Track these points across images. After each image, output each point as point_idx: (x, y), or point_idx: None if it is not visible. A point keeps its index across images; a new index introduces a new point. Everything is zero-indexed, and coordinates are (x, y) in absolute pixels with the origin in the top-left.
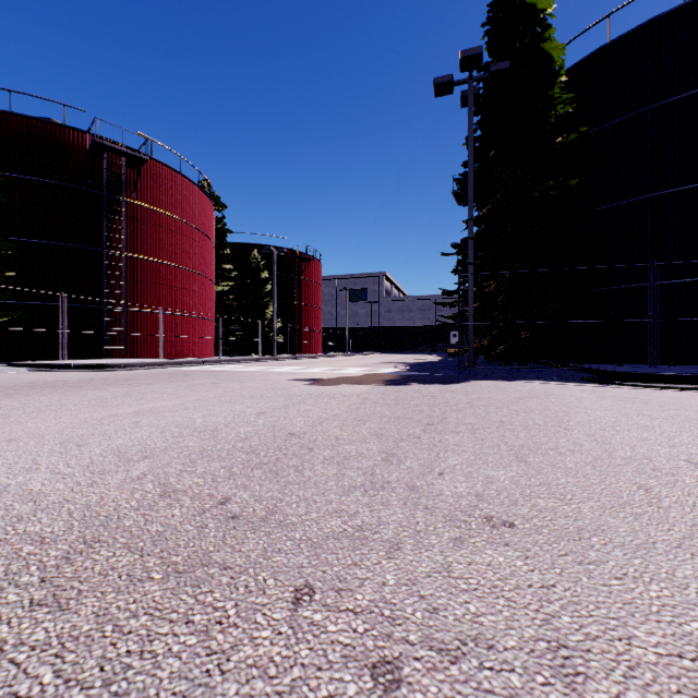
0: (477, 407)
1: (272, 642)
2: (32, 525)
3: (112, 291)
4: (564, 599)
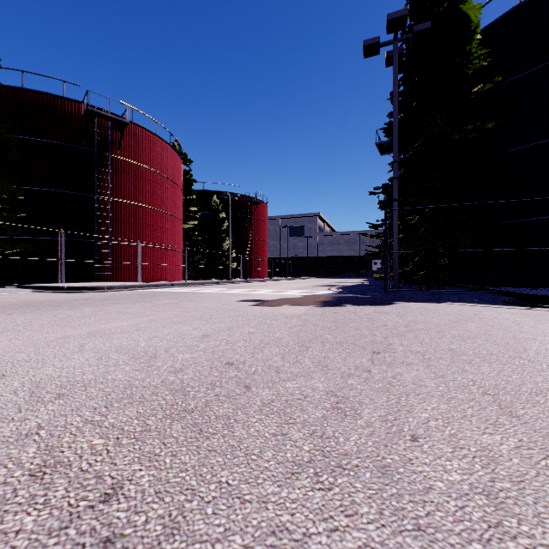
0: (417, 331)
1: None
2: None
3: (101, 228)
4: None
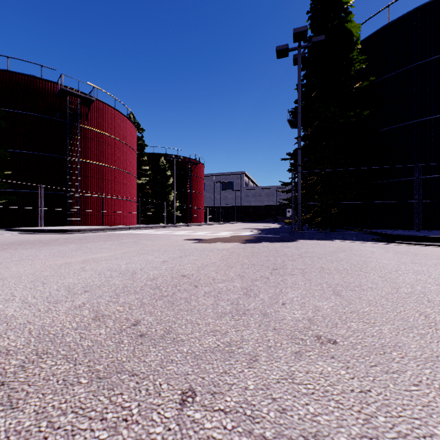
0: (305, 257)
1: (163, 437)
2: (2, 340)
3: (72, 183)
4: (378, 402)
